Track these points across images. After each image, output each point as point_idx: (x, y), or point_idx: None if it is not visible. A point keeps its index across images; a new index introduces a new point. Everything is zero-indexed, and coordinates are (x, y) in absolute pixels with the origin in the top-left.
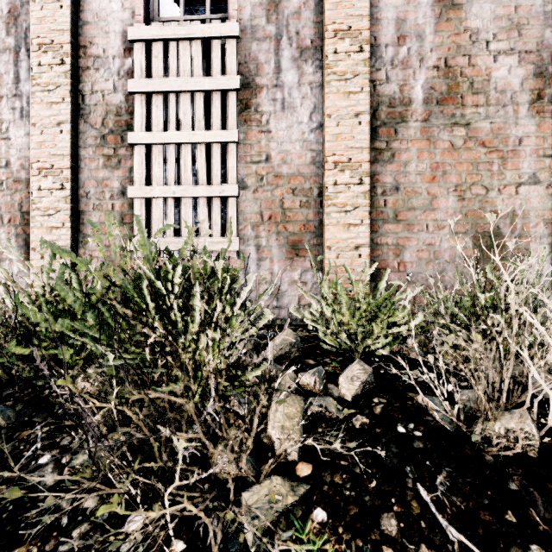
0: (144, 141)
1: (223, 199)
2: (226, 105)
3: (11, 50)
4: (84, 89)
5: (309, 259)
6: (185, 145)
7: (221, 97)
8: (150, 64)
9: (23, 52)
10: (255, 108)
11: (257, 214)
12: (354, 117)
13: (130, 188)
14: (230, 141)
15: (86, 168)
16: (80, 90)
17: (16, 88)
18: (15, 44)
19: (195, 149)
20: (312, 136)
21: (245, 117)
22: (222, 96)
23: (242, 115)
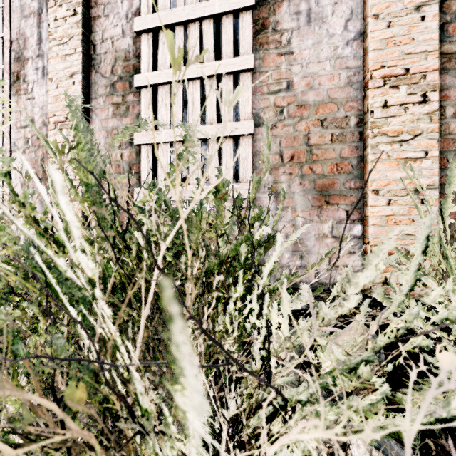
0: (150, 82)
1: (235, 141)
2: (238, 34)
3: (35, 13)
4: (95, 39)
5: (343, 207)
6: (193, 81)
7: (233, 21)
8: (158, 3)
9: (44, 13)
10: (273, 27)
11: (276, 154)
12: (414, 11)
13: (137, 134)
14: (244, 70)
15: (97, 119)
16: (92, 40)
17: (39, 49)
18: (38, 7)
19: (204, 89)
20: (348, 50)
21: (261, 40)
22: (234, 24)
23: (258, 38)
